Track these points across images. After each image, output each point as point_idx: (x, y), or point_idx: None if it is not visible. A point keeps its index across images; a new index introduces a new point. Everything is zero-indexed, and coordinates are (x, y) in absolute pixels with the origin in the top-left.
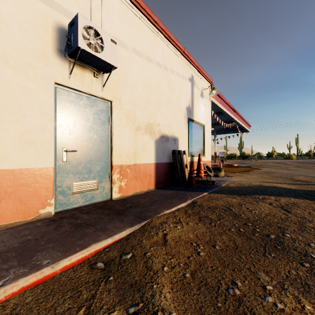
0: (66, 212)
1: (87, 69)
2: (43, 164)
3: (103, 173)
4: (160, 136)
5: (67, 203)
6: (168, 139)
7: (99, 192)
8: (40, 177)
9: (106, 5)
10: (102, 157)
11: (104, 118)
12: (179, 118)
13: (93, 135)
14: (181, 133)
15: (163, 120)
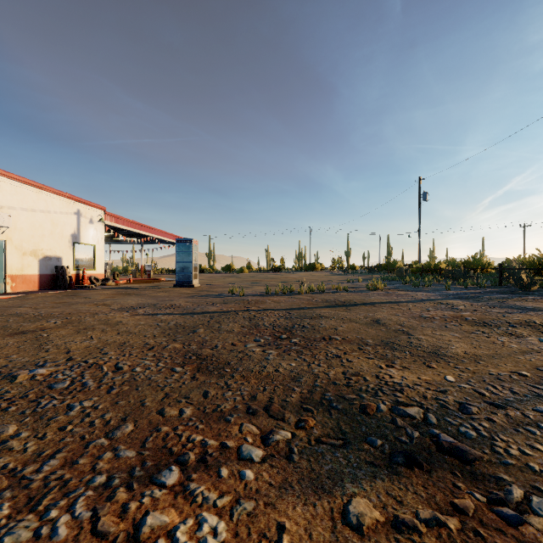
0: None
1: None
2: None
3: (0, 278)
4: (44, 257)
5: None
6: (51, 258)
7: None
8: None
9: (3, 191)
10: None
11: (1, 250)
12: (64, 243)
13: None
14: (65, 254)
15: (46, 247)
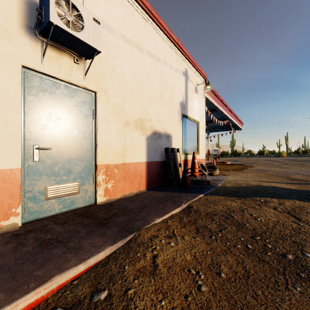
0: (37, 222)
1: (65, 53)
2: (6, 165)
3: (86, 173)
4: (152, 132)
5: (39, 210)
6: (160, 135)
7: (81, 196)
8: (2, 181)
9: None
10: (84, 156)
11: (86, 111)
12: (173, 113)
13: (73, 130)
14: (174, 130)
15: (155, 116)
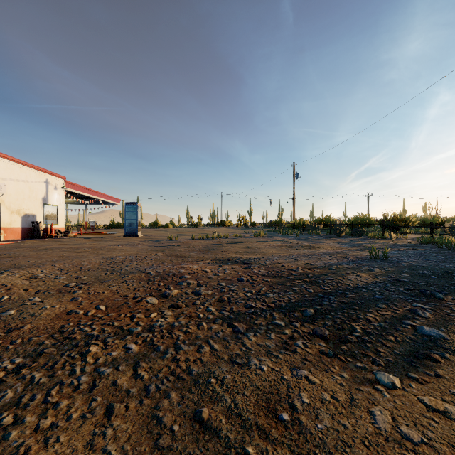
0: None
1: None
2: None
3: None
4: (24, 214)
5: None
6: (29, 216)
7: None
8: None
9: None
10: None
11: None
12: (37, 204)
13: None
14: (38, 212)
15: (26, 207)
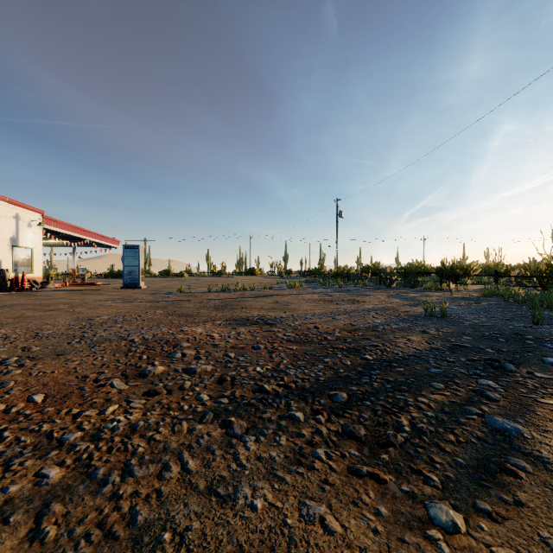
0: None
1: None
2: None
3: None
4: None
5: None
6: None
7: None
8: None
9: None
10: None
11: None
12: (3, 246)
13: None
14: (5, 257)
15: None
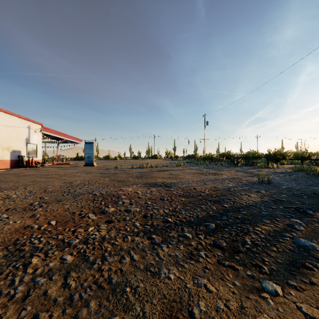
0: None
1: None
2: None
3: None
4: (12, 150)
5: None
6: (16, 151)
7: None
8: None
9: None
10: None
11: None
12: (22, 143)
13: None
14: (23, 149)
15: (14, 145)
